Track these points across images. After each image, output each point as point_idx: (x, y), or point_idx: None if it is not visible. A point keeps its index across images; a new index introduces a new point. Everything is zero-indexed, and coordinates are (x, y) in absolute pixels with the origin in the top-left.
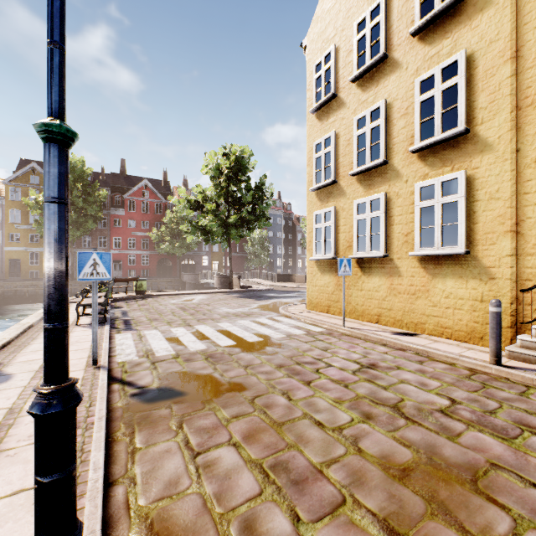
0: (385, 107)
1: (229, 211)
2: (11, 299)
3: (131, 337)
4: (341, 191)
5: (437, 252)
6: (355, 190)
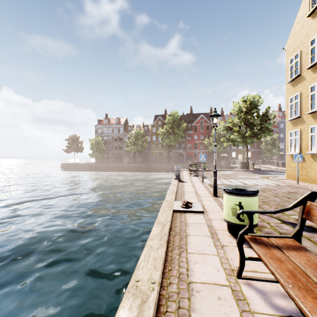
0: None
1: (246, 129)
2: (154, 170)
3: (207, 180)
4: (303, 121)
5: None
6: (310, 121)
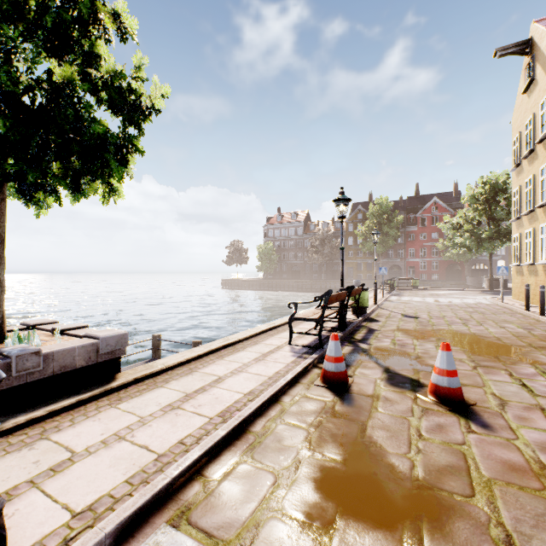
0: (533, 179)
1: (489, 226)
2: None
3: (397, 297)
4: (522, 223)
5: (540, 263)
6: (526, 224)
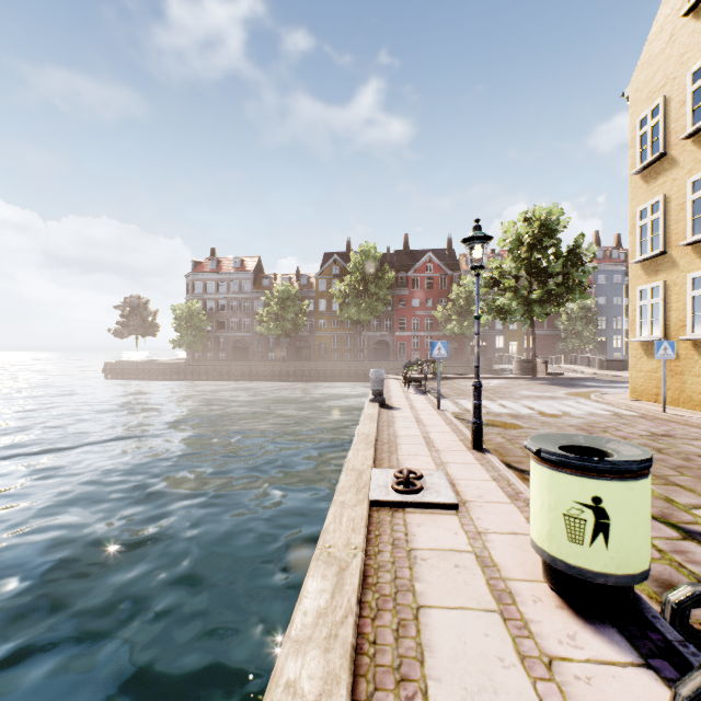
0: None
1: (531, 284)
2: (323, 377)
3: (449, 402)
4: (672, 263)
5: None
6: (690, 262)
